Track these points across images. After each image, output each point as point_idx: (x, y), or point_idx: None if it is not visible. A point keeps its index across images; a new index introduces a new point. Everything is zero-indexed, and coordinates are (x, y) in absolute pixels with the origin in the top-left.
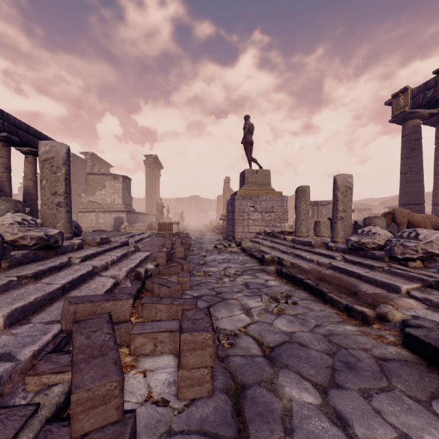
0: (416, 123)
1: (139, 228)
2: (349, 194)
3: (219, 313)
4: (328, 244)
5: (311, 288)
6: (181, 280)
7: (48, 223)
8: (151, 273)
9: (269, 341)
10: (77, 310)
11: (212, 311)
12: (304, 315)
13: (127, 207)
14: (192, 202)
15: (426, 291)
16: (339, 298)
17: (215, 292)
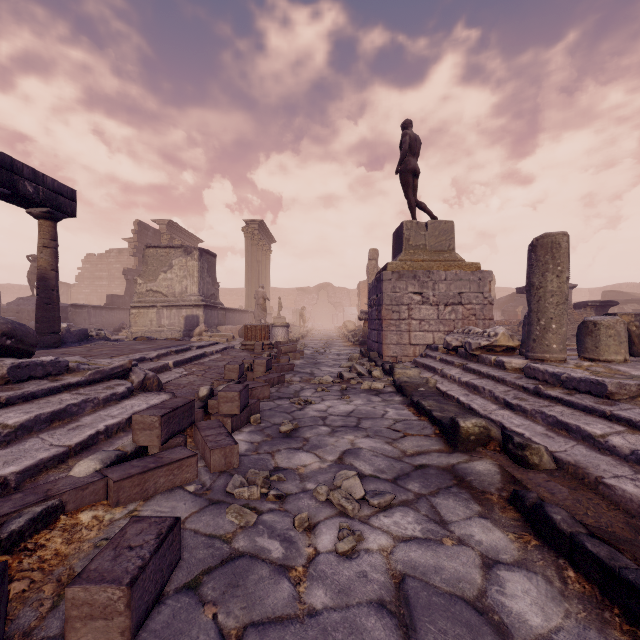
0: None
1: (223, 333)
2: None
3: None
4: None
5: None
6: (84, 598)
7: None
8: (51, 507)
9: None
10: None
11: None
12: None
13: (206, 299)
14: (321, 293)
15: None
16: None
17: None
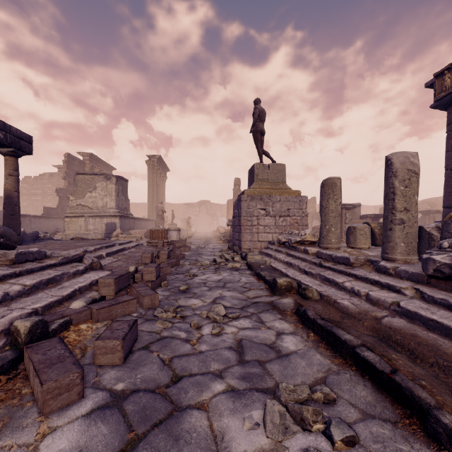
0: None
1: (133, 235)
2: (414, 183)
3: None
4: (381, 264)
5: (380, 377)
6: (103, 345)
7: None
8: (67, 320)
9: None
10: None
11: None
12: None
13: (121, 211)
14: (202, 207)
15: None
16: None
17: (168, 375)
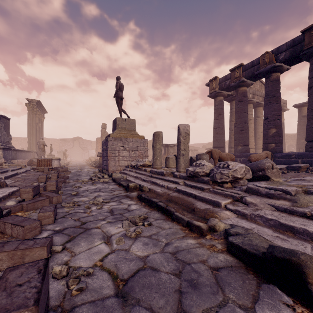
0: (221, 99)
1: (18, 163)
2: (187, 138)
3: (78, 247)
4: (175, 173)
5: (163, 209)
6: (43, 215)
7: None
8: (9, 210)
9: (124, 272)
10: None
11: (71, 246)
12: (157, 235)
13: (4, 144)
14: (75, 142)
15: (236, 204)
16: (183, 215)
17: (79, 223)
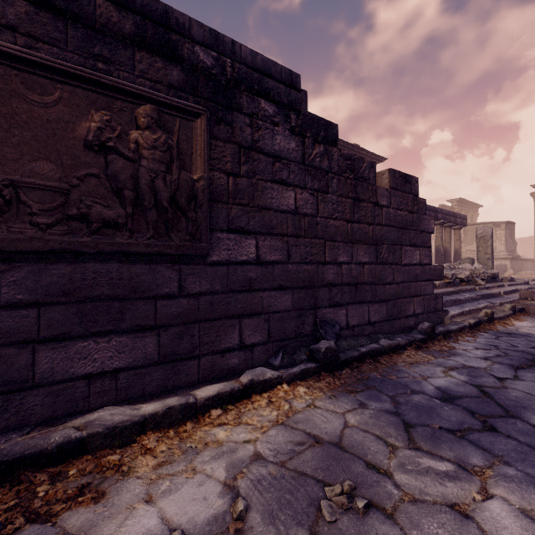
0: None
1: (528, 276)
2: None
3: None
4: None
5: None
6: None
7: None
8: None
9: None
10: (526, 292)
11: None
12: None
13: (510, 254)
14: None
15: None
16: None
17: None
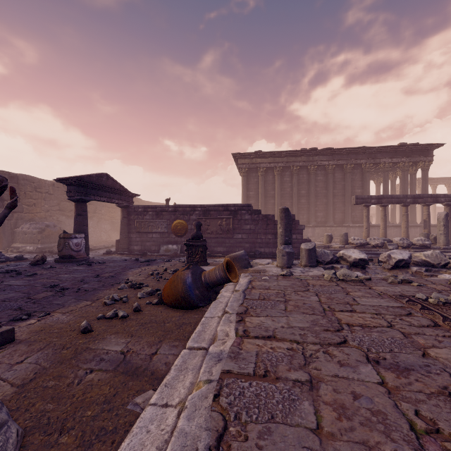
0: None
1: None
2: None
3: None
4: None
5: None
6: None
7: (437, 240)
8: None
9: None
10: None
11: None
12: None
13: None
14: None
15: None
16: None
17: None
